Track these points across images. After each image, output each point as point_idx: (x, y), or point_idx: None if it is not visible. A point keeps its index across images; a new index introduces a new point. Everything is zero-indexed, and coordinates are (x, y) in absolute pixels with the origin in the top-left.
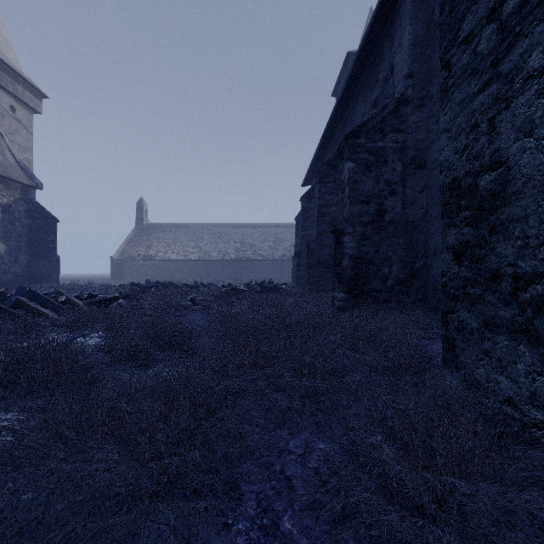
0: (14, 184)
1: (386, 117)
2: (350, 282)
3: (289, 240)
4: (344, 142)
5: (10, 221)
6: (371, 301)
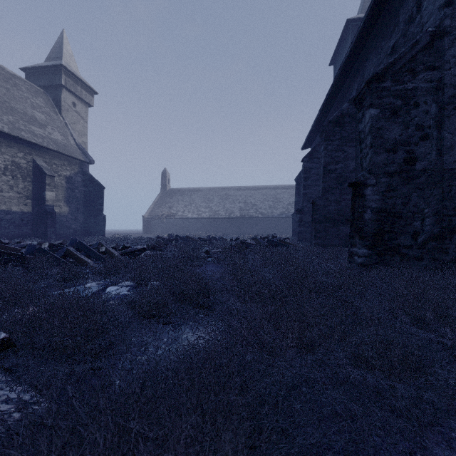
0: (75, 161)
1: (416, 55)
2: (373, 237)
3: (286, 200)
4: (366, 87)
5: (72, 189)
6: (399, 258)
